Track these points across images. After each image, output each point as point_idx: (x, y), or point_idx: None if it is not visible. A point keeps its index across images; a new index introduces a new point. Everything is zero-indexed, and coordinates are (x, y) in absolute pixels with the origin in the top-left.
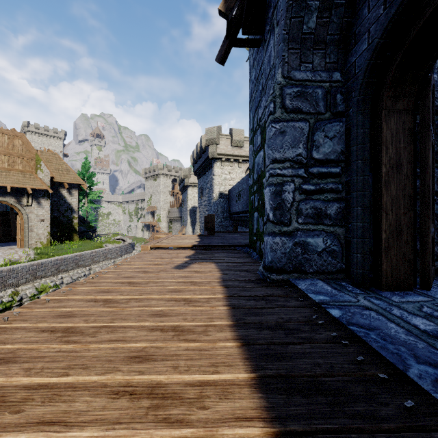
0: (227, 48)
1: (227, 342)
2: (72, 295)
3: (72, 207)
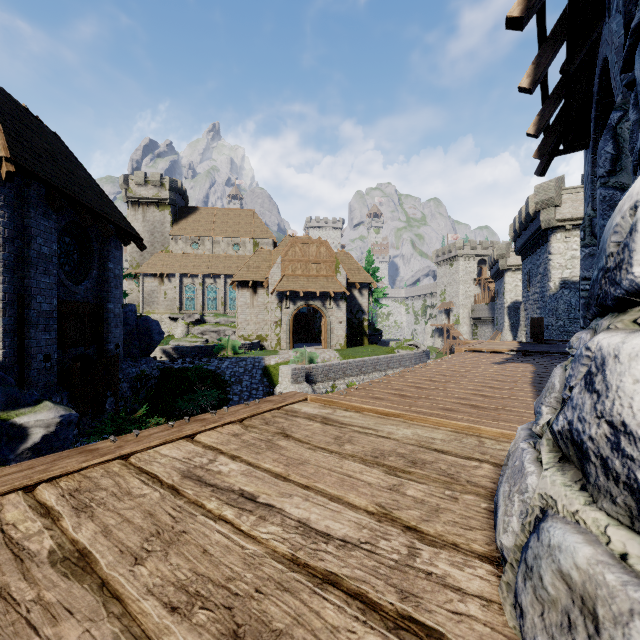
0: (546, 163)
1: (525, 385)
2: (431, 367)
3: (362, 308)
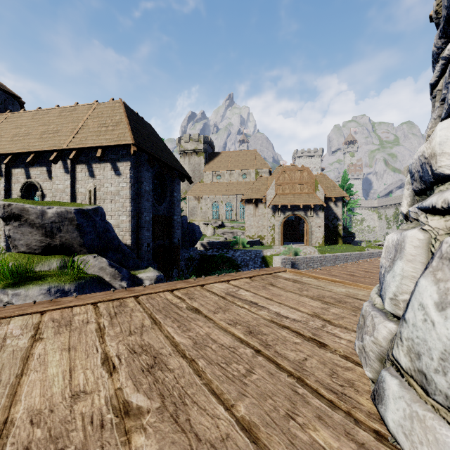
0: None
1: None
2: None
3: (337, 216)
